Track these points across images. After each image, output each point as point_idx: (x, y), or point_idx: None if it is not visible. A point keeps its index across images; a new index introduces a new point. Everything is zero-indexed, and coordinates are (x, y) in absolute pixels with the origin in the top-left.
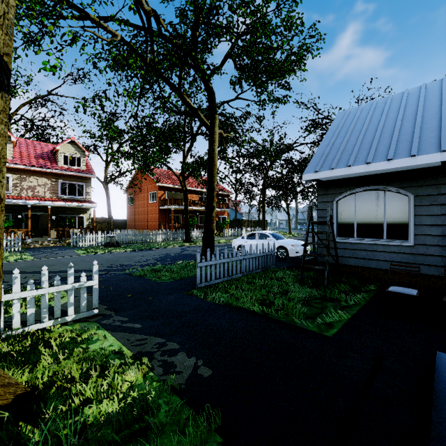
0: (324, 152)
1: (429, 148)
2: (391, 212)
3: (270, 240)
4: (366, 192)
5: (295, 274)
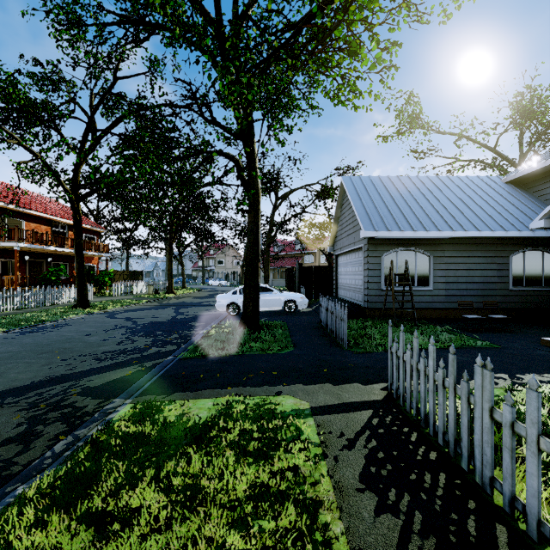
0: (366, 214)
1: (444, 227)
2: (419, 267)
3: (275, 293)
4: (404, 251)
5: (356, 323)
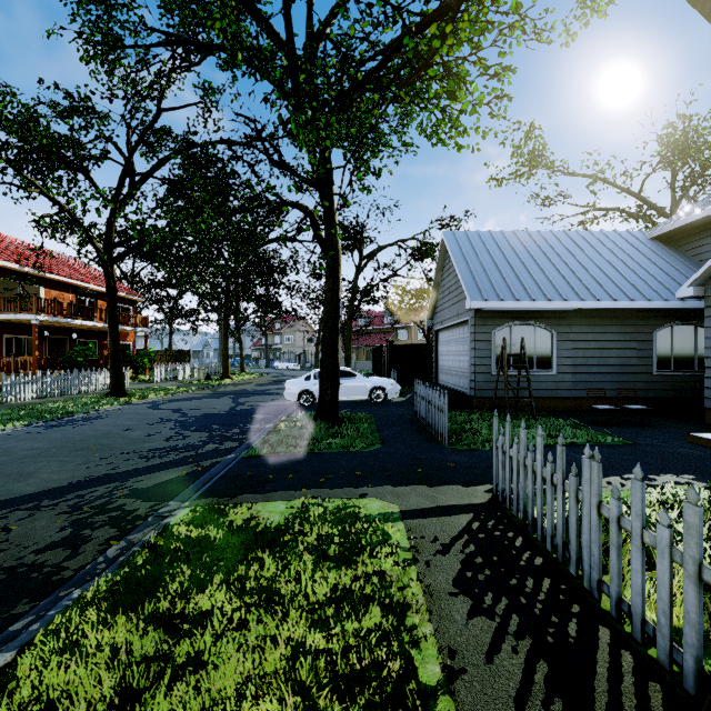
0: (473, 279)
1: (571, 295)
2: (540, 346)
3: (359, 379)
4: (520, 326)
5: (460, 415)
